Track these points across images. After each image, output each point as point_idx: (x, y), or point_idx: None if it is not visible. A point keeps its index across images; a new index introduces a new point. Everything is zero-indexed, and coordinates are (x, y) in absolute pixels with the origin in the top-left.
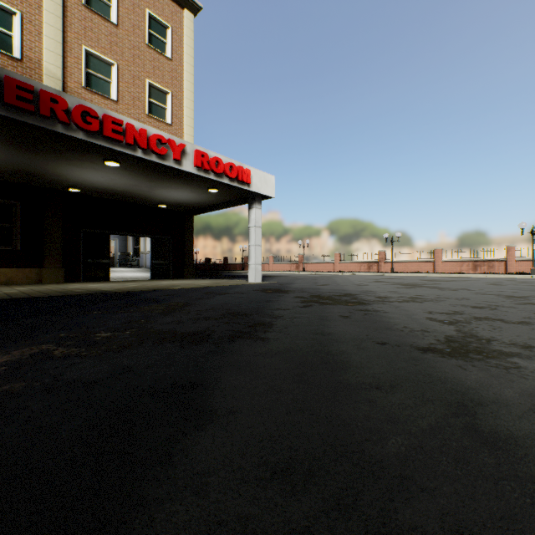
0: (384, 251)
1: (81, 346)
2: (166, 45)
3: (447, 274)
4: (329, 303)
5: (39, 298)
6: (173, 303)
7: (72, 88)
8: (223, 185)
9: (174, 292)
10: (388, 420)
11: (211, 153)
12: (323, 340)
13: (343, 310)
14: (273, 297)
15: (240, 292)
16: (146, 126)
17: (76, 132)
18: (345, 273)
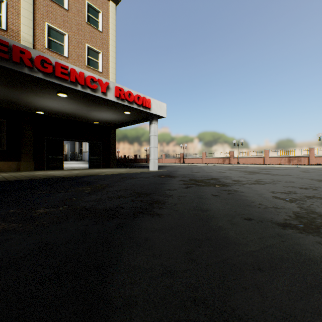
0: (233, 151)
1: (20, 221)
2: (98, 23)
3: (272, 165)
4: (203, 185)
5: (12, 181)
6: (99, 185)
7: (39, 48)
8: (133, 109)
9: (101, 177)
10: (285, 319)
11: (126, 88)
12: (203, 216)
13: (213, 190)
14: (165, 180)
15: (144, 177)
16: (84, 70)
17: (37, 73)
18: (209, 164)
